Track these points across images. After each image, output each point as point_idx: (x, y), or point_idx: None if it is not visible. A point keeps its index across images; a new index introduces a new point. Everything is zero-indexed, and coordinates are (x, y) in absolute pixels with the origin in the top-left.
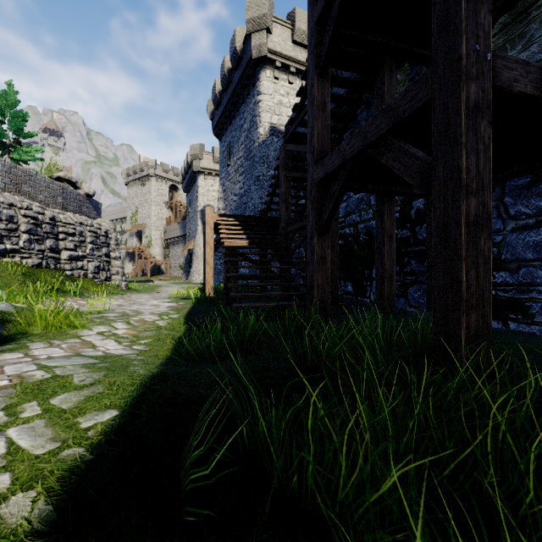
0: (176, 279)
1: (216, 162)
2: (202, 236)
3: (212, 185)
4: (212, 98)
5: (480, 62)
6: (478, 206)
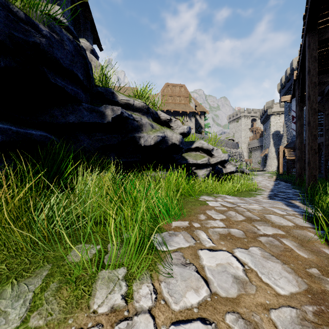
0: (256, 169)
1: (281, 107)
2: (273, 147)
3: (279, 119)
4: (280, 85)
5: (328, 138)
6: (328, 158)
